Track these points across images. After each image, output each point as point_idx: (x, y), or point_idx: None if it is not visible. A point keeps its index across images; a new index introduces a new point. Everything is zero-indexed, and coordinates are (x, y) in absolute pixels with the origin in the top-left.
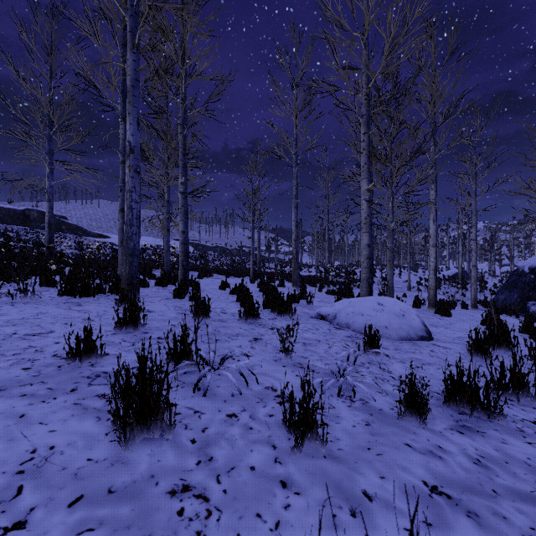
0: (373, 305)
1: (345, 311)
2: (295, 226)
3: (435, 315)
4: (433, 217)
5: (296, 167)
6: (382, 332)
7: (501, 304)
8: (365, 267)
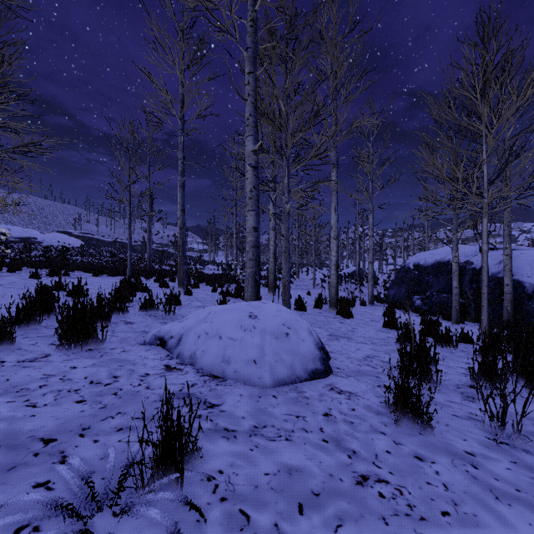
0: (242, 318)
1: (196, 330)
2: (181, 210)
3: (337, 317)
4: (334, 205)
5: (182, 136)
6: (246, 373)
7: (392, 299)
8: (251, 259)
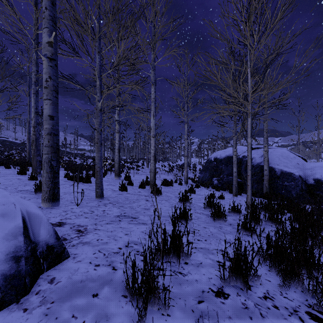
0: None
1: None
2: (34, 112)
3: (149, 195)
4: (153, 113)
5: (35, 54)
6: None
7: (201, 180)
8: (46, 145)
